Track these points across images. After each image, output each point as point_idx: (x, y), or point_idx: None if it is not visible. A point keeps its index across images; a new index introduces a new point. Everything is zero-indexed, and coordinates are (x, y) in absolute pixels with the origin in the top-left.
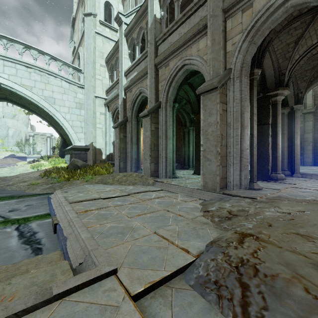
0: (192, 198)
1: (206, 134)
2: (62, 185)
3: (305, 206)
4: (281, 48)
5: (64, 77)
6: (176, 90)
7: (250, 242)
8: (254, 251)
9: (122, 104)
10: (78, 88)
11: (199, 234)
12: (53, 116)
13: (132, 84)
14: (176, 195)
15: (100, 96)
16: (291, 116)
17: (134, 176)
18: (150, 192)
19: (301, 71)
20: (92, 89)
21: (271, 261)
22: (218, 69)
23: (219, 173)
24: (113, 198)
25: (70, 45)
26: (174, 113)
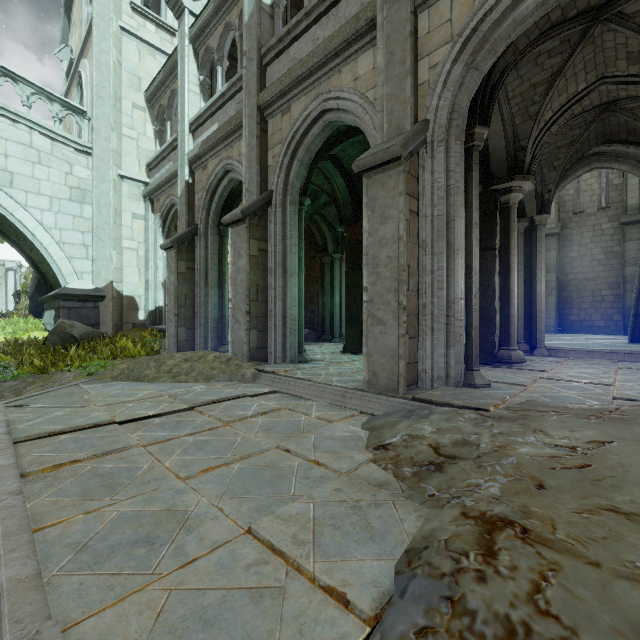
0: (343, 413)
1: (375, 265)
2: (24, 386)
3: (601, 429)
4: (522, 94)
5: (38, 124)
6: (307, 169)
7: (512, 551)
8: (533, 587)
9: (185, 196)
10: (77, 153)
11: (373, 527)
12: (7, 216)
13: (208, 151)
14: (306, 405)
15: (133, 175)
16: (530, 236)
17: (211, 360)
18: (247, 398)
19: (550, 148)
20: (111, 157)
21: (591, 624)
22: (401, 120)
23: (405, 353)
24: (148, 419)
25: (60, 55)
26: (301, 218)
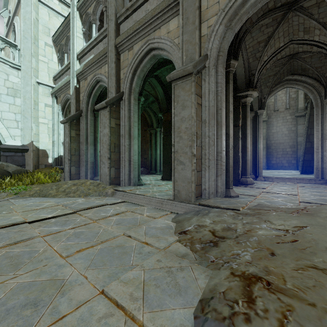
0: (161, 213)
1: (178, 132)
2: None
3: (299, 219)
4: (253, 47)
5: None
6: (142, 81)
7: (264, 298)
8: (280, 324)
9: (75, 94)
10: (11, 68)
11: (180, 284)
12: None
13: (87, 70)
14: (141, 209)
15: (45, 82)
16: (255, 120)
17: (88, 185)
18: (108, 205)
19: (265, 76)
20: (32, 72)
21: None
22: (193, 54)
23: (195, 179)
24: (47, 220)
25: (3, 14)
26: (139, 108)
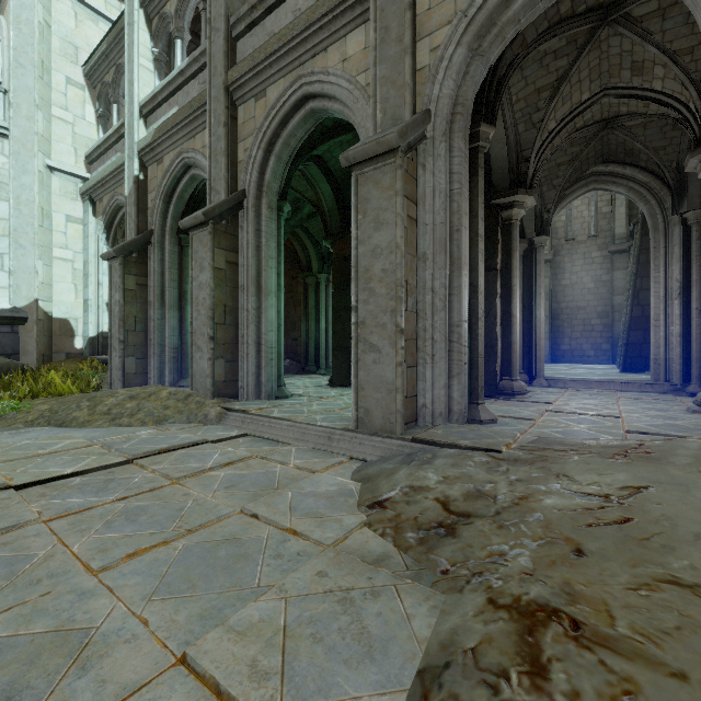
0: (329, 459)
1: (367, 279)
2: None
3: (631, 471)
4: (525, 99)
5: None
6: (286, 168)
7: (568, 663)
8: None
9: (135, 195)
10: None
11: (370, 633)
12: None
13: (164, 141)
14: (283, 451)
15: (67, 168)
16: (529, 258)
17: (164, 398)
18: (207, 444)
19: (550, 165)
20: (36, 142)
21: None
22: (398, 108)
23: (403, 385)
24: (63, 480)
25: None
26: (280, 227)
